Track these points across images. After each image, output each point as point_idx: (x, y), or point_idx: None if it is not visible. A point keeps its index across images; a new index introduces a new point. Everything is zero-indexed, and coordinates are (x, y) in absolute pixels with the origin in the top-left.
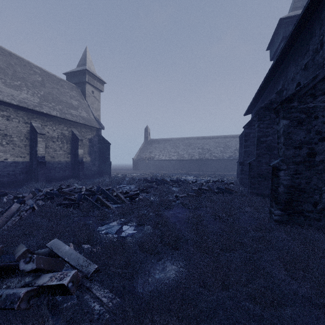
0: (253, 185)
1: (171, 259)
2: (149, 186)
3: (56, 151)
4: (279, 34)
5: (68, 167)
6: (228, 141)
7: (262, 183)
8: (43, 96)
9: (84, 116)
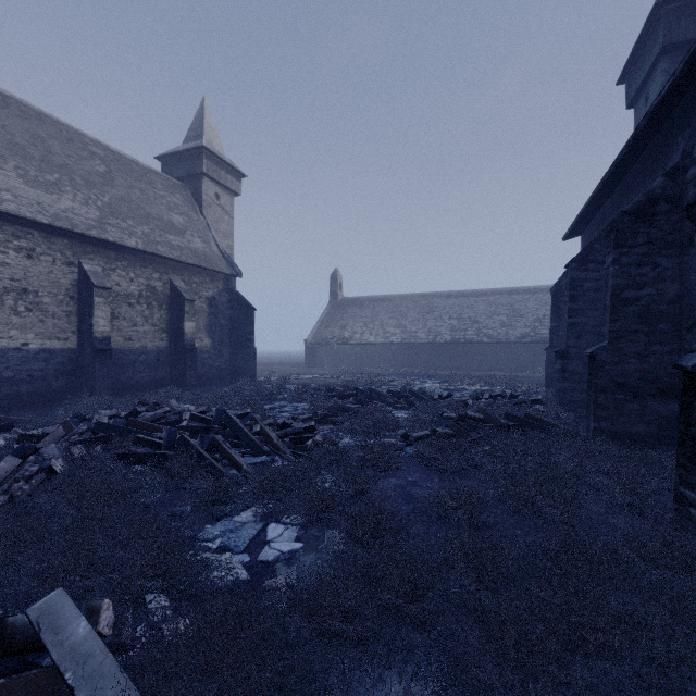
0: (602, 411)
1: (402, 665)
2: (338, 407)
3: (135, 326)
4: (653, 41)
5: (162, 361)
6: (519, 301)
7: (627, 407)
8: (108, 205)
9: (197, 249)
